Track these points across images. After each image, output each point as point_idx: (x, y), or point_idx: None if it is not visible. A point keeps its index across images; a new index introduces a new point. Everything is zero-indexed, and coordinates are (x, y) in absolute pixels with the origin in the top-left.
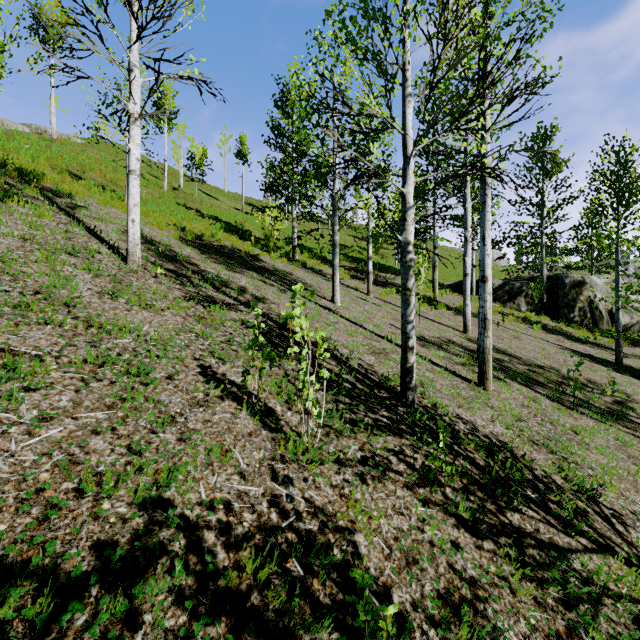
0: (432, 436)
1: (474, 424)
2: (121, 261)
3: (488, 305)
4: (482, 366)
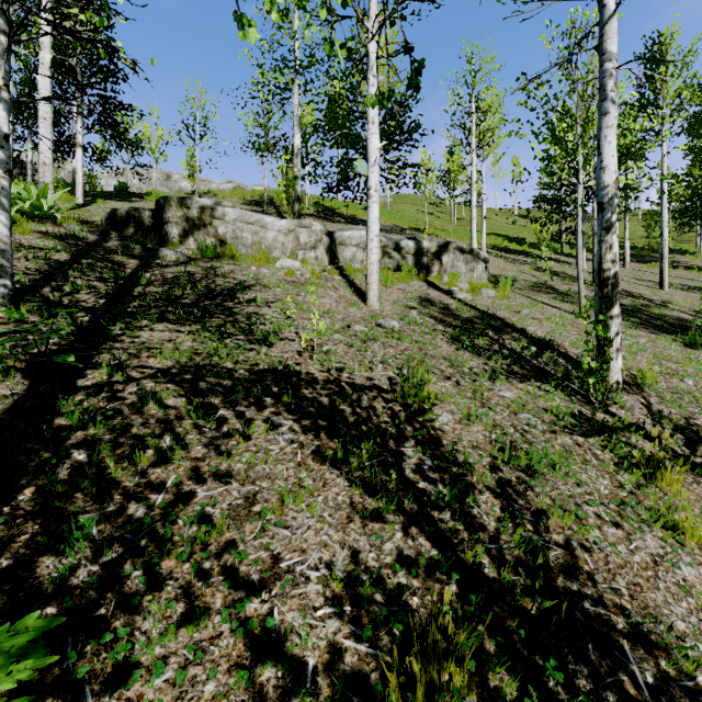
0: None
1: (628, 290)
2: None
3: (664, 246)
4: (660, 278)
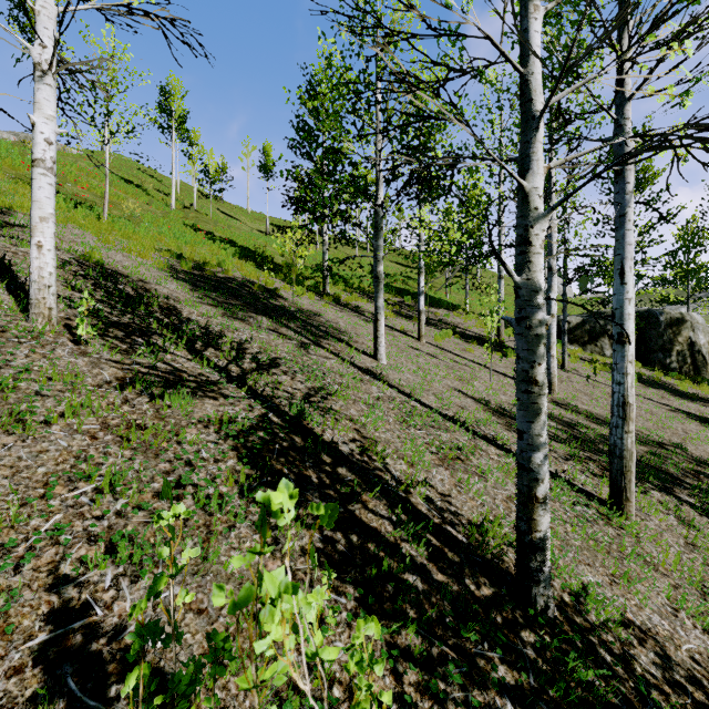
0: None
1: (656, 638)
2: (20, 314)
3: (630, 381)
4: (619, 478)
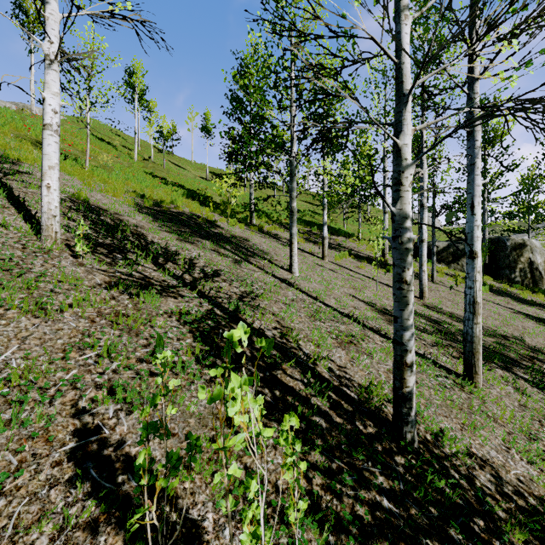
0: (459, 524)
1: (492, 465)
2: (34, 236)
3: (478, 286)
4: (470, 358)
